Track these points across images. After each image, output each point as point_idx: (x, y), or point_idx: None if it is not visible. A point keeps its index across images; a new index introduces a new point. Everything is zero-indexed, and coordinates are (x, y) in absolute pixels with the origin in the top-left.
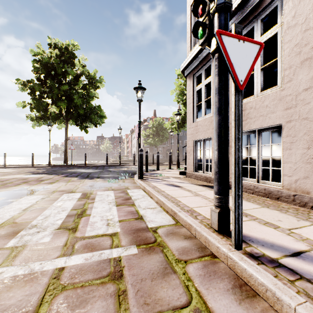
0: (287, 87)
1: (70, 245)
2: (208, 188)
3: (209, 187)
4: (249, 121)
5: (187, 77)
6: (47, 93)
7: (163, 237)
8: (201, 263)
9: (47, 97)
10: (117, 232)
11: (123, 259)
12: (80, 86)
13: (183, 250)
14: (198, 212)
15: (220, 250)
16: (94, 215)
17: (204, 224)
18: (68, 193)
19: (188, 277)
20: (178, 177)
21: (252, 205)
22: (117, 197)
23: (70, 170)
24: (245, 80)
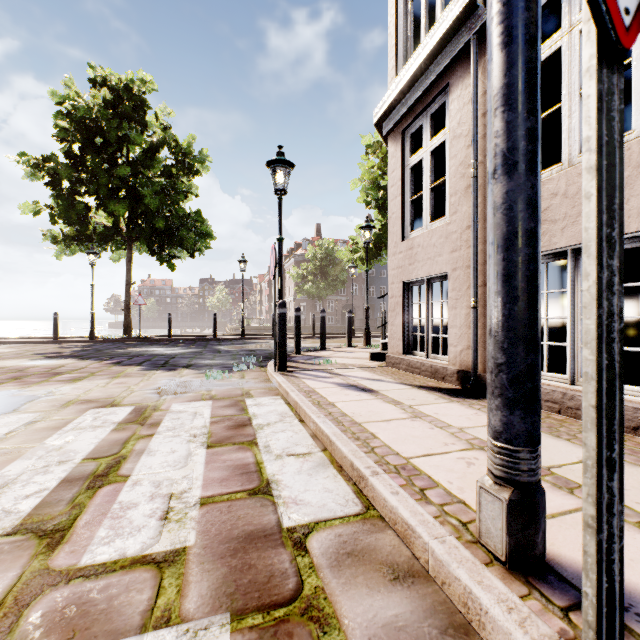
0: None
1: (9, 611)
2: (442, 394)
3: (443, 393)
4: (548, 228)
5: (389, 138)
6: (85, 184)
7: (325, 575)
8: None
9: (86, 192)
10: (184, 549)
11: None
12: (159, 170)
13: None
14: (427, 477)
15: None
16: (136, 480)
17: (453, 526)
18: (99, 409)
19: None
20: (367, 367)
21: (571, 448)
22: (215, 420)
23: (131, 350)
24: (639, 11)
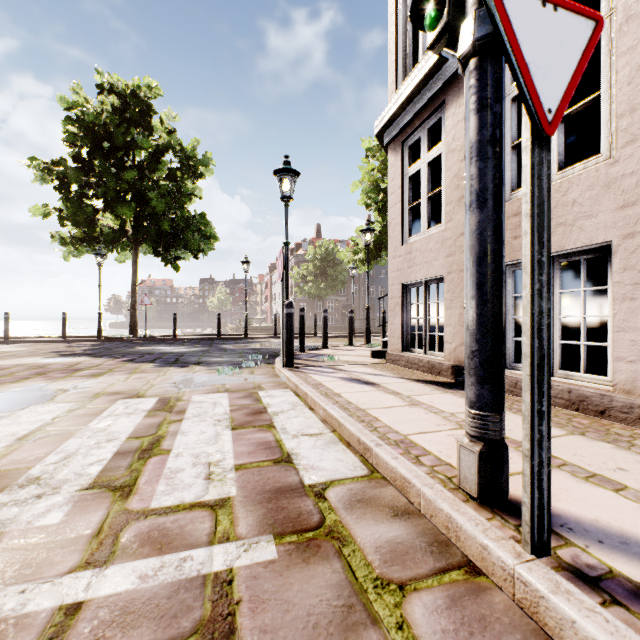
0: (626, 157)
1: (108, 534)
2: (437, 387)
3: (438, 385)
4: None
5: (389, 148)
6: (94, 188)
7: (341, 513)
8: (443, 593)
9: (95, 195)
10: (229, 498)
11: (240, 579)
12: (163, 173)
13: (392, 551)
14: (421, 448)
15: (492, 555)
16: (178, 453)
17: (441, 479)
18: (127, 399)
19: (412, 639)
20: (369, 364)
21: None
22: (234, 409)
23: (140, 349)
24: (558, 110)
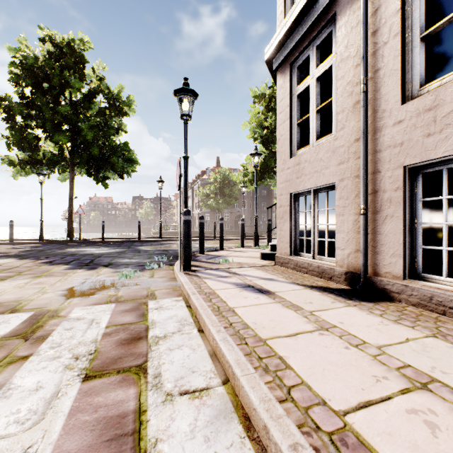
0: None
1: None
2: (336, 296)
3: (336, 294)
4: (452, 131)
5: (277, 72)
6: (35, 119)
7: None
8: None
9: (36, 125)
10: None
11: None
12: (95, 111)
13: None
14: None
15: None
16: None
17: None
18: None
19: None
20: (260, 266)
21: None
22: (109, 332)
23: (68, 250)
24: None
